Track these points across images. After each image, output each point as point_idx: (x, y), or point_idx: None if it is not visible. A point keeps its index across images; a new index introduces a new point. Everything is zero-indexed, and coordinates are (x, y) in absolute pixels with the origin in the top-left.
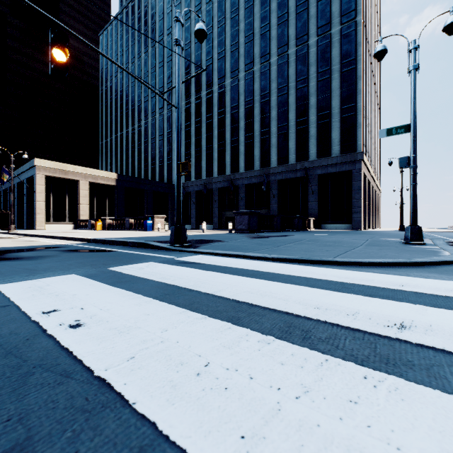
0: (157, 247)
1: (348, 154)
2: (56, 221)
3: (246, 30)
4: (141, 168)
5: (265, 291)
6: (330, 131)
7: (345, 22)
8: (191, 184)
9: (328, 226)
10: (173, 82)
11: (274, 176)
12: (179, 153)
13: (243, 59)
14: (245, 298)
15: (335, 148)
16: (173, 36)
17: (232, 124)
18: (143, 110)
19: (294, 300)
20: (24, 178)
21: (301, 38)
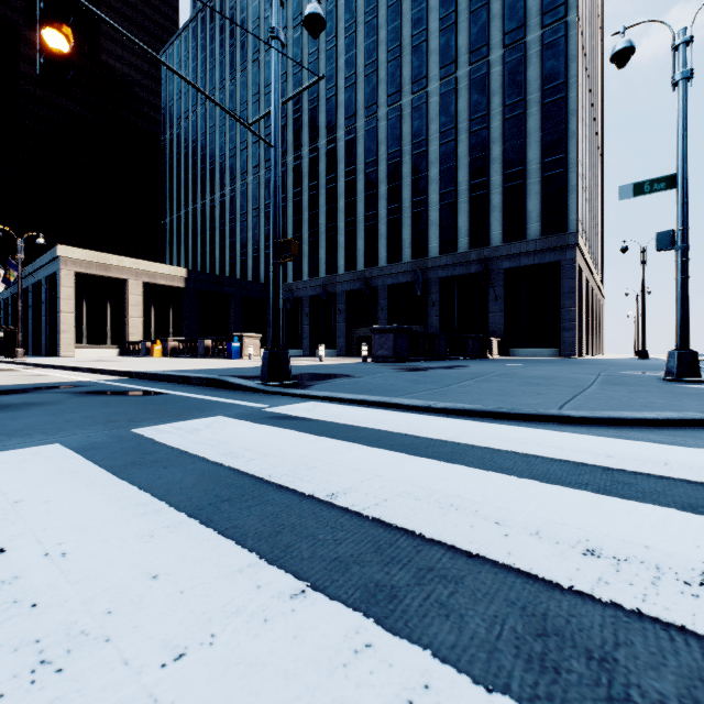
0: (239, 386)
1: (554, 236)
2: (91, 344)
3: (390, 41)
4: (225, 260)
5: (445, 492)
6: (524, 199)
7: (548, 23)
8: (303, 285)
9: (521, 352)
10: None
11: (434, 272)
12: (277, 224)
13: (385, 87)
14: (403, 515)
15: (533, 226)
16: None
17: (367, 190)
18: (228, 169)
19: (521, 524)
20: (42, 277)
21: (477, 51)
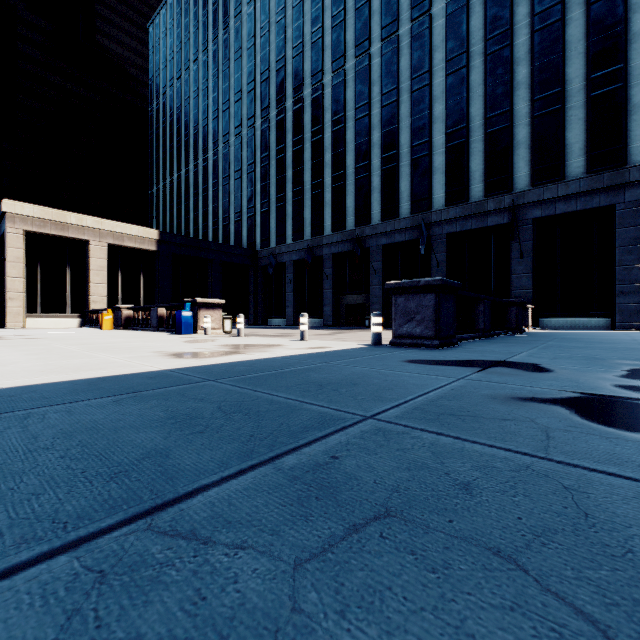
0: None
1: (606, 172)
2: (47, 313)
3: None
4: (208, 226)
5: None
6: (562, 128)
7: None
8: (286, 249)
9: (555, 322)
10: (256, 81)
11: (438, 227)
12: None
13: (379, 19)
14: None
15: (575, 162)
16: (257, 4)
17: (358, 138)
18: (210, 133)
19: None
20: None
21: None
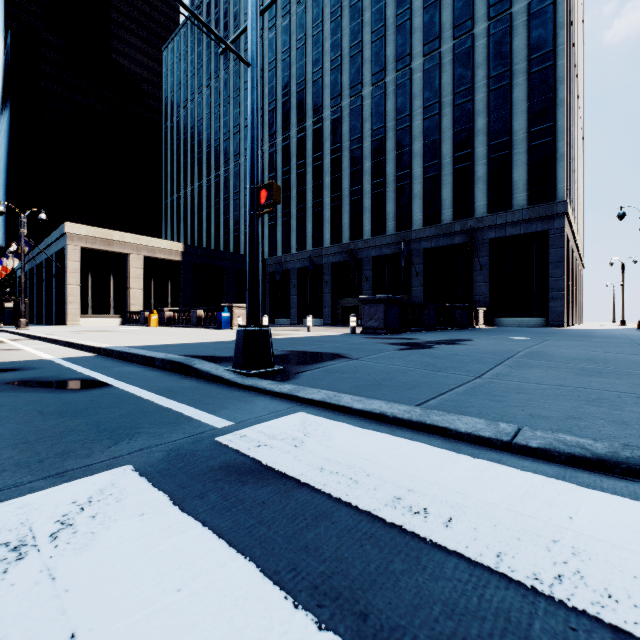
0: (205, 375)
1: (541, 205)
2: (96, 314)
3: (374, 22)
4: (220, 236)
5: None
6: (510, 169)
7: None
8: (291, 258)
9: (507, 321)
10: (264, 109)
11: (417, 243)
12: (254, 165)
13: (370, 67)
14: None
15: (519, 196)
16: (265, 42)
17: (352, 166)
18: (222, 152)
19: None
20: (53, 252)
21: (461, 26)
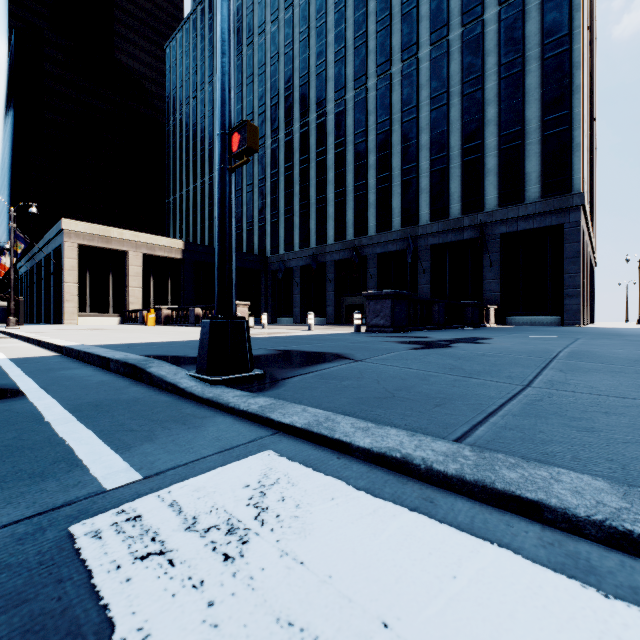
0: (158, 382)
1: (556, 197)
2: (94, 313)
3: (379, 11)
4: None
5: None
6: (522, 160)
7: None
8: (294, 256)
9: (519, 320)
10: (267, 104)
11: (424, 239)
12: (225, 103)
13: (374, 58)
14: None
15: (532, 188)
16: (268, 35)
17: (356, 160)
18: None
19: None
20: (51, 250)
21: (470, 12)
